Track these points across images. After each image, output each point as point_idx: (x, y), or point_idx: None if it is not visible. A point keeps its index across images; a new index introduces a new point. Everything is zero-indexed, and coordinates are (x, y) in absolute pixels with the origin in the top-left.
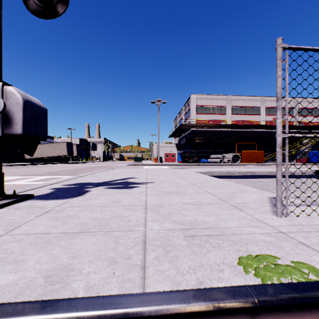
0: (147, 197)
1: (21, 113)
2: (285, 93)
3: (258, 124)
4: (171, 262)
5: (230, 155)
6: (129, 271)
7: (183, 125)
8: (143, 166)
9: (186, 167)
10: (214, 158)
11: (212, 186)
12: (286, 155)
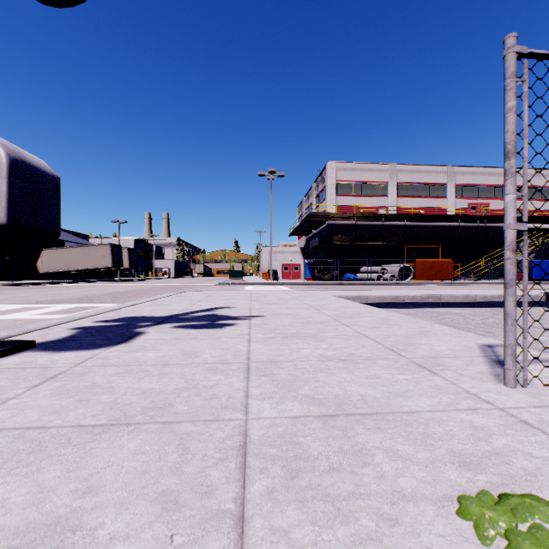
0: (250, 344)
1: (4, 183)
2: (523, 144)
3: (443, 213)
4: (303, 504)
5: (394, 267)
6: (206, 532)
7: (313, 216)
8: (244, 286)
9: (319, 287)
10: (367, 272)
11: (369, 322)
12: (525, 265)
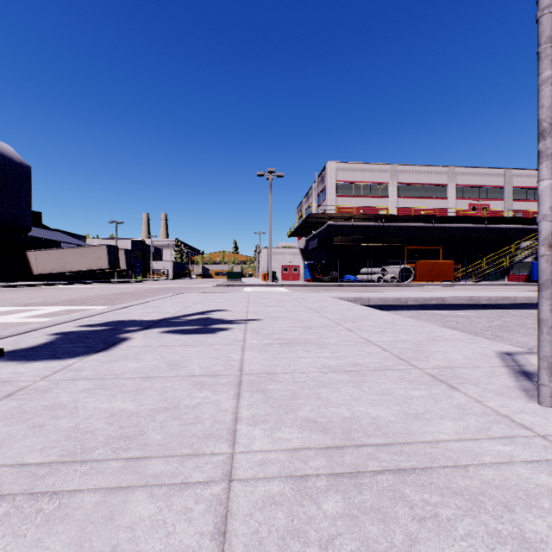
0: (244, 352)
1: None
2: None
3: (443, 214)
4: None
5: (395, 268)
6: None
7: (313, 216)
8: (243, 287)
9: (319, 289)
10: (367, 273)
11: (373, 327)
12: None
